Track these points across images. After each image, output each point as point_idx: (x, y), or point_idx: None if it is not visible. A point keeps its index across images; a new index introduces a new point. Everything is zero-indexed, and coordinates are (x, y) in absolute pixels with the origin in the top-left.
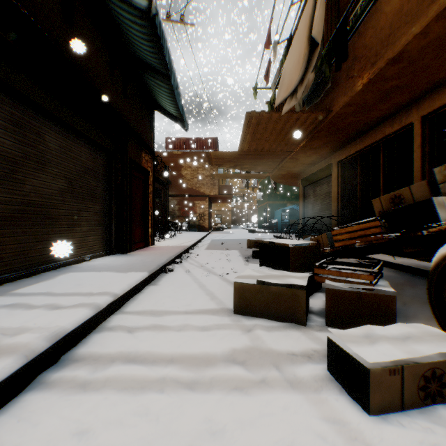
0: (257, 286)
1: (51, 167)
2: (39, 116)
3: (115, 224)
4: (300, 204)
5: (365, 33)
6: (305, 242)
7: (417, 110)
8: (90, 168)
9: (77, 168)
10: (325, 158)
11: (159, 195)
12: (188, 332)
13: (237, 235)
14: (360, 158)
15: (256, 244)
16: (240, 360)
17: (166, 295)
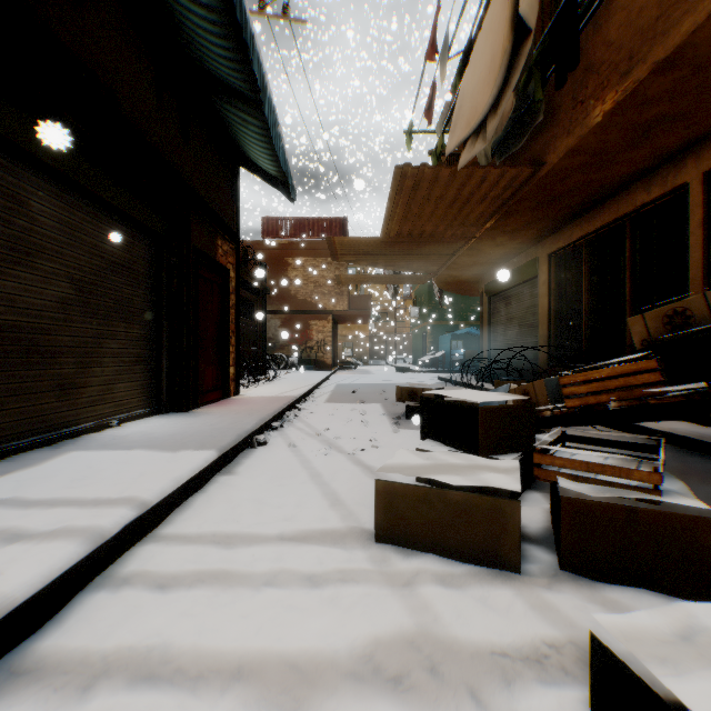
0: (421, 488)
1: (41, 259)
2: (16, 164)
3: (168, 361)
4: (483, 326)
5: (608, 21)
6: (507, 397)
7: (695, 161)
8: (120, 262)
9: (95, 262)
10: (526, 249)
11: (251, 311)
12: (281, 590)
13: (379, 376)
14: (589, 248)
15: (412, 395)
16: (390, 673)
17: (248, 497)
